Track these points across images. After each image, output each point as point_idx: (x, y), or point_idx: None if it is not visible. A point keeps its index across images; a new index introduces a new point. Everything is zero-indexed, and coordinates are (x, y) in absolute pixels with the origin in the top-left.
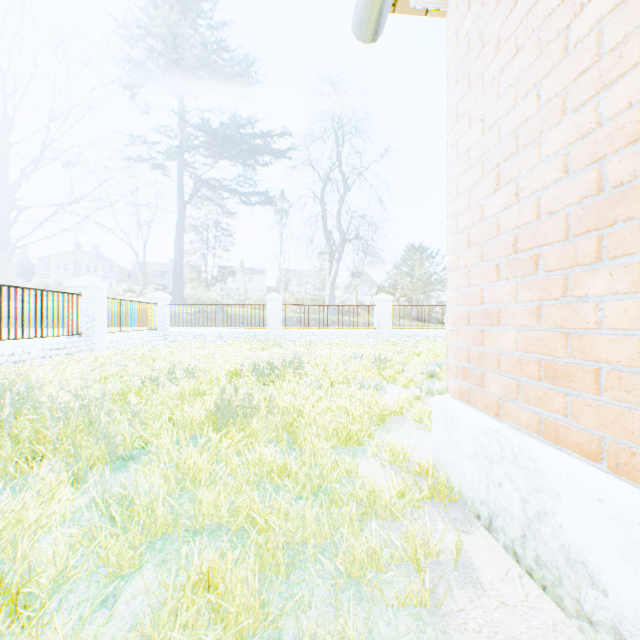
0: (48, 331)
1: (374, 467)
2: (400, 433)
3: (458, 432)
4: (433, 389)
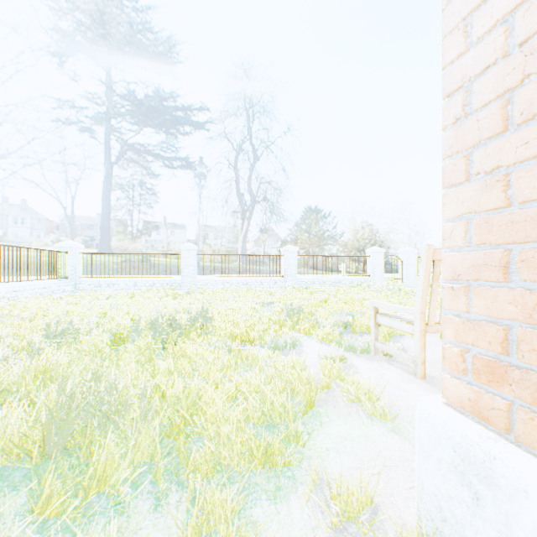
0: None
1: (316, 533)
2: (336, 426)
3: (515, 516)
4: (356, 346)
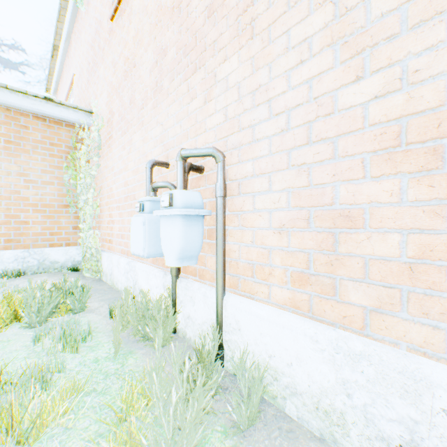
0: None
1: None
2: None
3: None
4: None
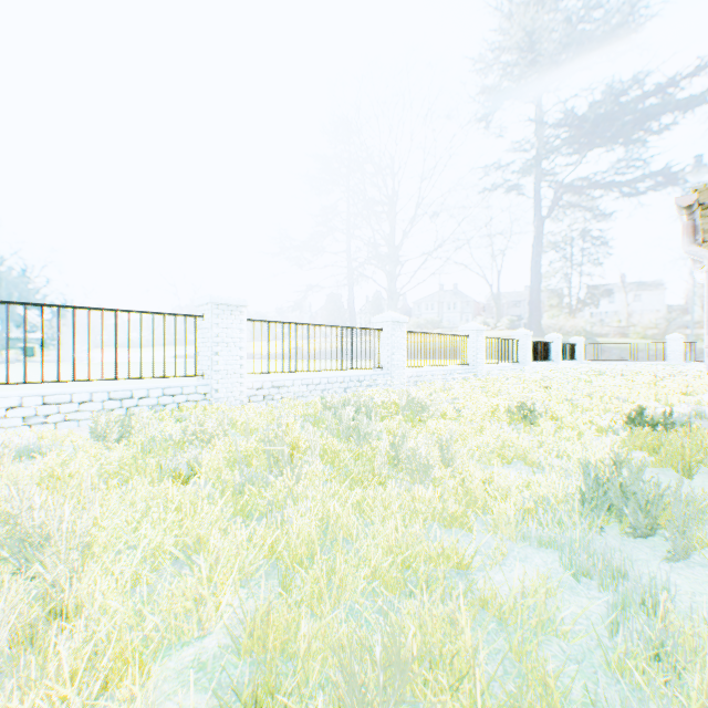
0: (545, 359)
1: None
2: None
3: None
4: None
